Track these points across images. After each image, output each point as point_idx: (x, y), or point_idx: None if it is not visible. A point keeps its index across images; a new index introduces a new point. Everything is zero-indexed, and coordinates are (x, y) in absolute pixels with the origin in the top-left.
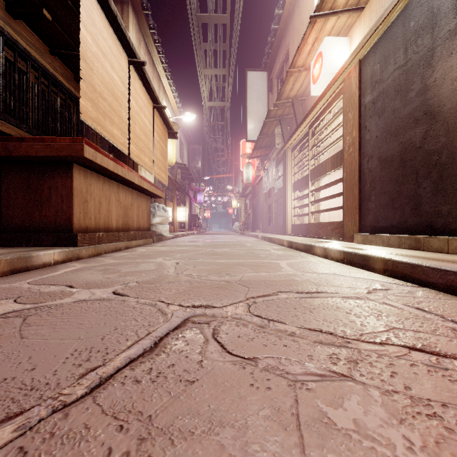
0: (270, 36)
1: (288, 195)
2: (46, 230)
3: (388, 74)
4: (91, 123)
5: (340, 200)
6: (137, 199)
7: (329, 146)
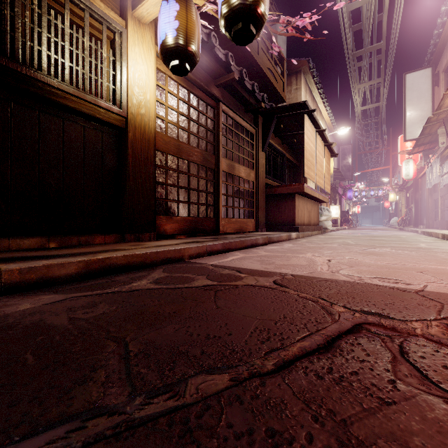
0: (433, 39)
1: None
2: (283, 225)
3: None
4: (306, 175)
5: None
6: (313, 205)
7: None
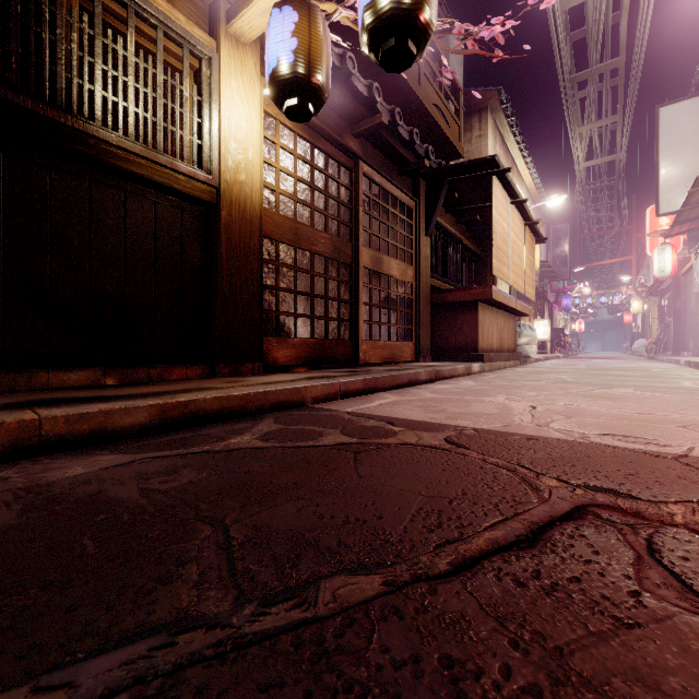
0: None
1: None
2: (459, 351)
3: None
4: (496, 273)
5: None
6: (507, 320)
7: None
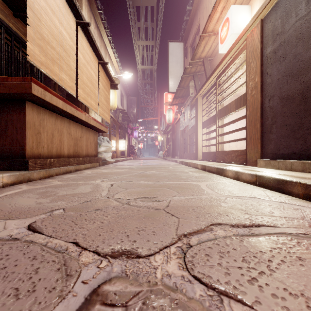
0: (185, 16)
1: (199, 130)
2: (3, 156)
3: (290, 26)
4: (38, 65)
5: (237, 134)
6: (86, 133)
7: (233, 91)
